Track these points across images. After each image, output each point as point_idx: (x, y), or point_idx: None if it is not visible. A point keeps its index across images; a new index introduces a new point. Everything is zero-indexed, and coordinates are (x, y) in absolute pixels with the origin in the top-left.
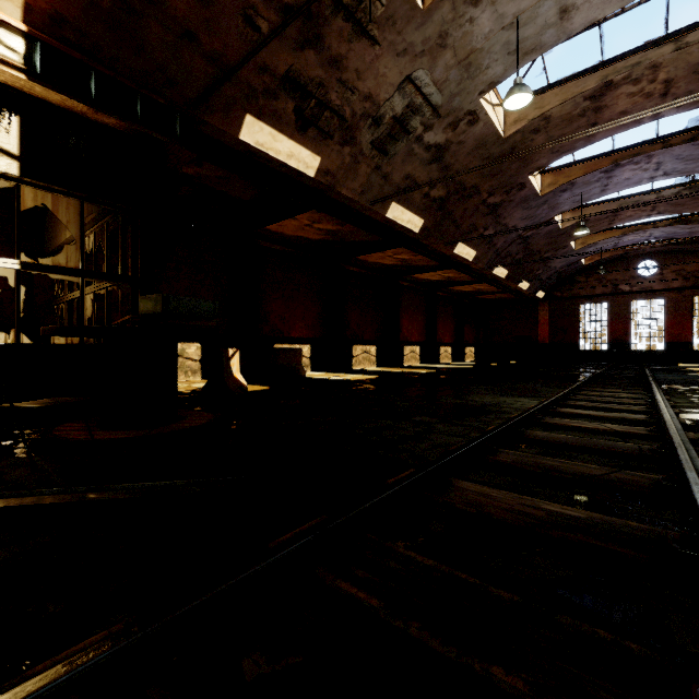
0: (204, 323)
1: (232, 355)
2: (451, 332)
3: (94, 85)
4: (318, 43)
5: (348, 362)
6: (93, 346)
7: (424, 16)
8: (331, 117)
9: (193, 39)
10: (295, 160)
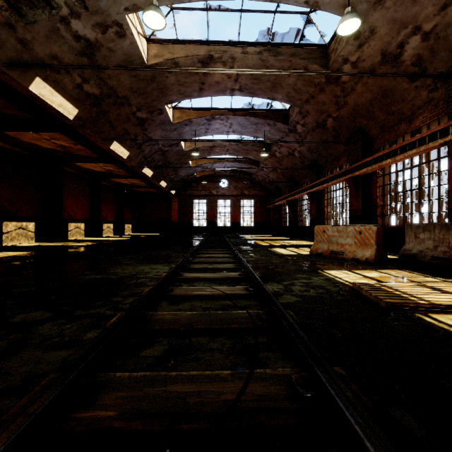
0: None
1: None
2: (113, 213)
3: None
4: None
5: None
6: None
7: None
8: None
9: None
10: None
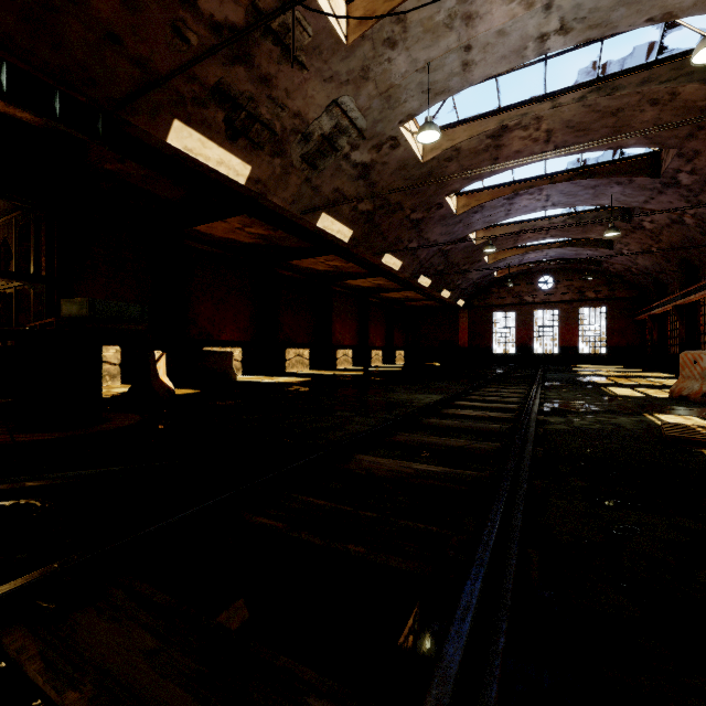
0: (133, 327)
1: (158, 358)
2: (382, 336)
3: (5, 77)
4: (248, 60)
5: (282, 365)
6: (1, 349)
7: (348, 51)
8: (261, 129)
9: (118, 42)
10: (225, 167)
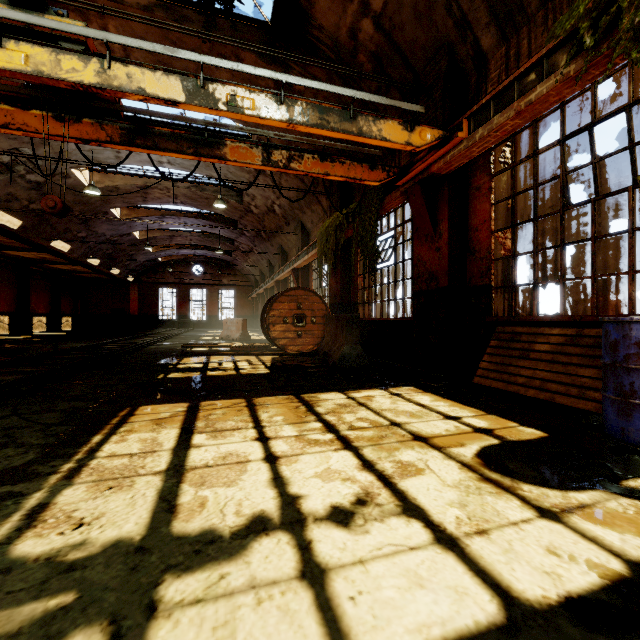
0: None
1: None
2: (46, 304)
3: None
4: None
5: None
6: None
7: None
8: None
9: None
10: None
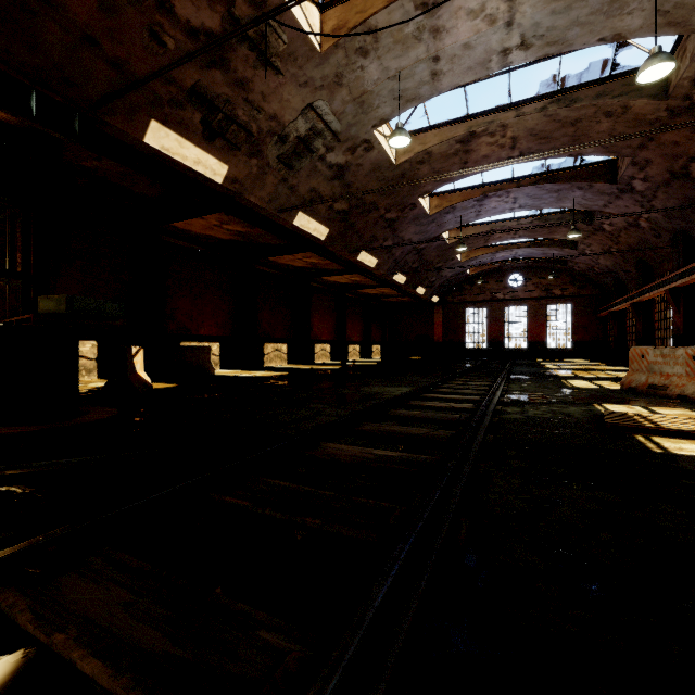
0: (110, 323)
1: (135, 353)
2: (359, 331)
3: None
4: (224, 65)
5: (260, 359)
6: None
7: (322, 58)
8: (238, 131)
9: (95, 44)
10: (202, 166)
